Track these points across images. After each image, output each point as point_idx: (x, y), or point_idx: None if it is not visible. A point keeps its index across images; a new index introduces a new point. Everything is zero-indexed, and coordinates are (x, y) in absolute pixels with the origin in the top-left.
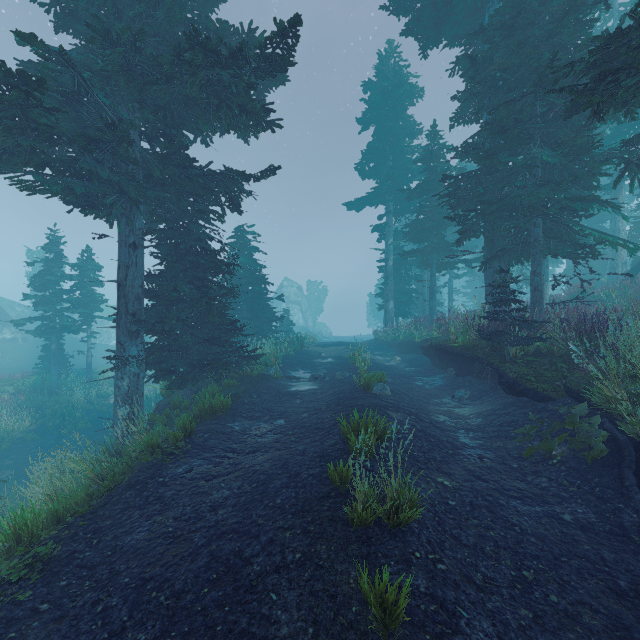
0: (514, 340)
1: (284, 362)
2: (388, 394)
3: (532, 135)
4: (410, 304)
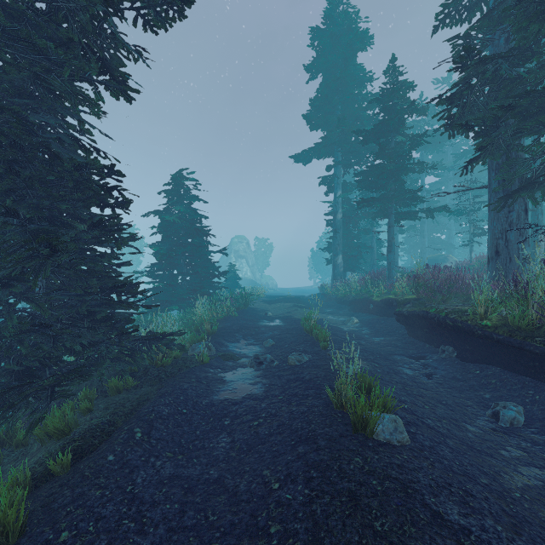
0: None
1: (223, 327)
2: (407, 442)
3: None
4: (359, 258)
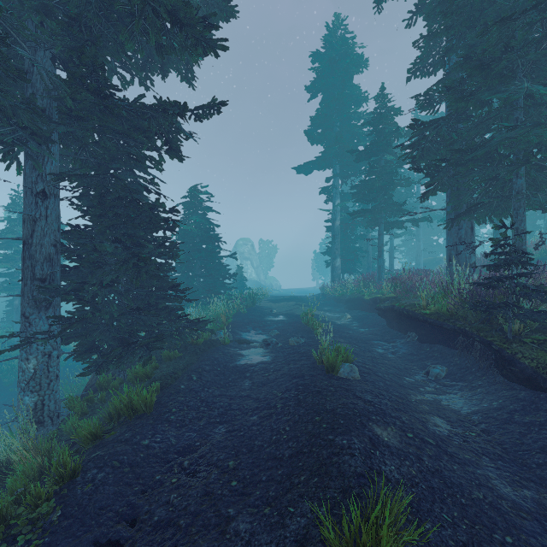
0: (524, 315)
1: (235, 321)
2: (357, 378)
3: (514, 73)
4: (356, 261)
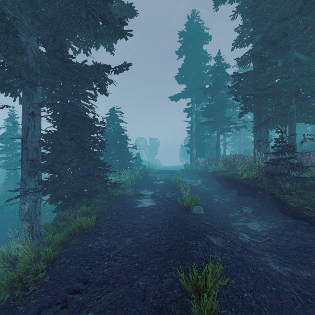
0: (291, 179)
1: (136, 184)
2: (202, 213)
3: (289, 47)
4: (204, 150)
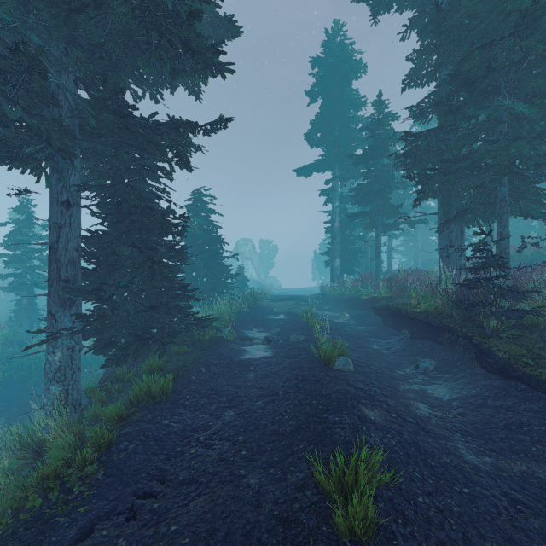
0: (499, 312)
1: (238, 319)
2: (351, 370)
3: (498, 89)
4: (354, 262)
